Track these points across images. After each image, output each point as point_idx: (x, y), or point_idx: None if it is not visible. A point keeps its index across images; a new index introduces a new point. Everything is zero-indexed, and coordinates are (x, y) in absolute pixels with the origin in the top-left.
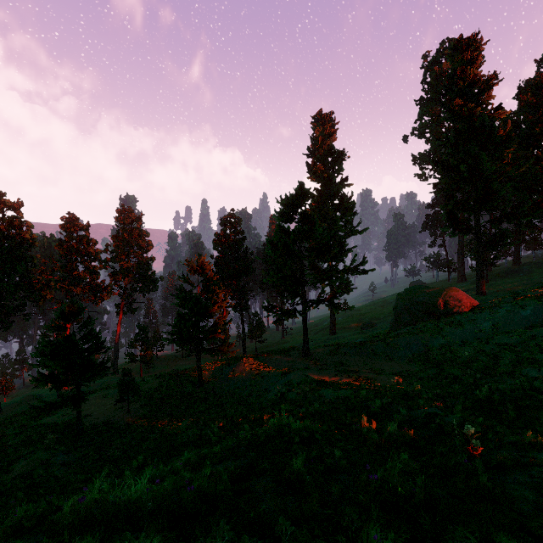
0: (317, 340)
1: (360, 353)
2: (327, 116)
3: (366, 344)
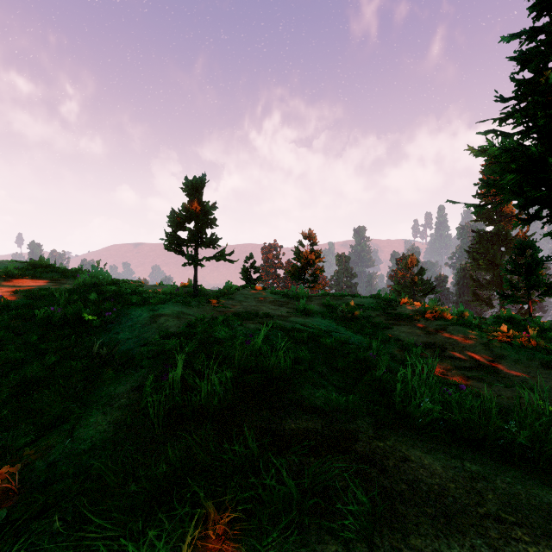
0: None
1: None
2: None
3: None
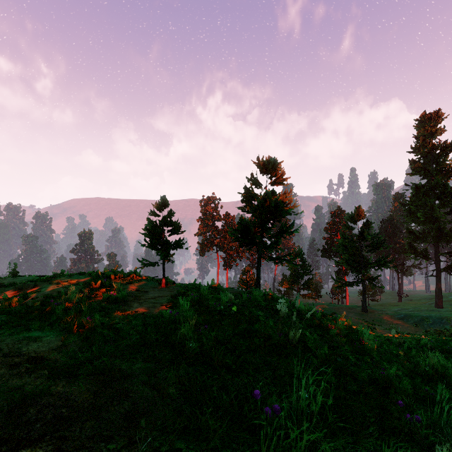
0: (416, 309)
1: (400, 318)
2: (431, 115)
3: (409, 314)
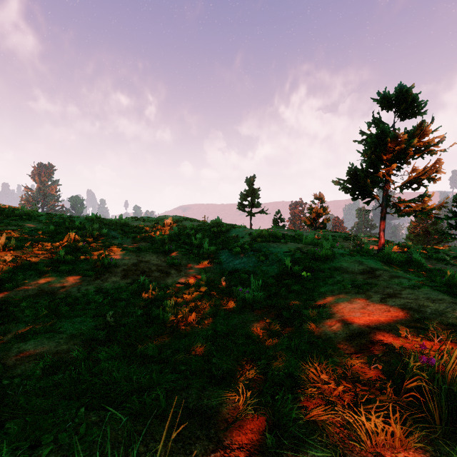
0: None
1: None
2: None
3: None
